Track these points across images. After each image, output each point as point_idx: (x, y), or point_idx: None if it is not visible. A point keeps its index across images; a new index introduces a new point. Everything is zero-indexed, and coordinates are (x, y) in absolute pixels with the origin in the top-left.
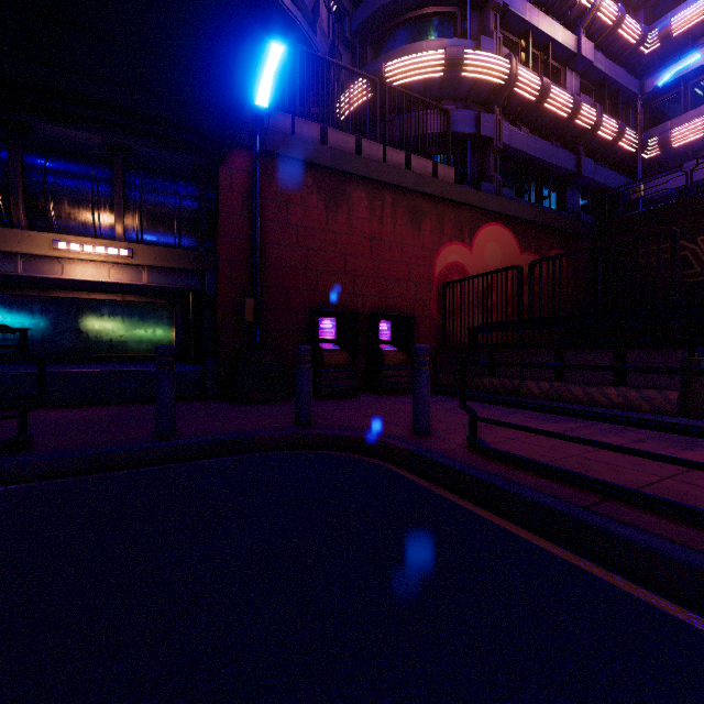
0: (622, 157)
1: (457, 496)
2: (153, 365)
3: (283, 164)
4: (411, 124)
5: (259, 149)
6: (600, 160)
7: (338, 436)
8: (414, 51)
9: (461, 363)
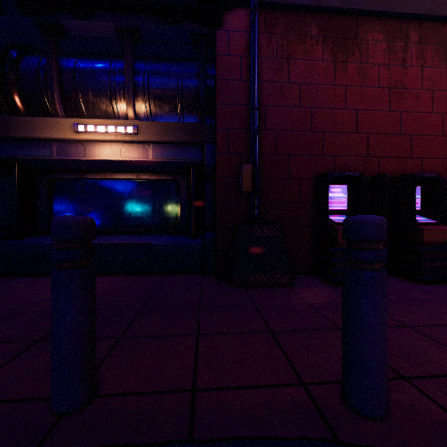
0: None
1: None
2: (158, 238)
3: (283, 17)
4: None
5: None
6: None
7: None
8: None
9: None
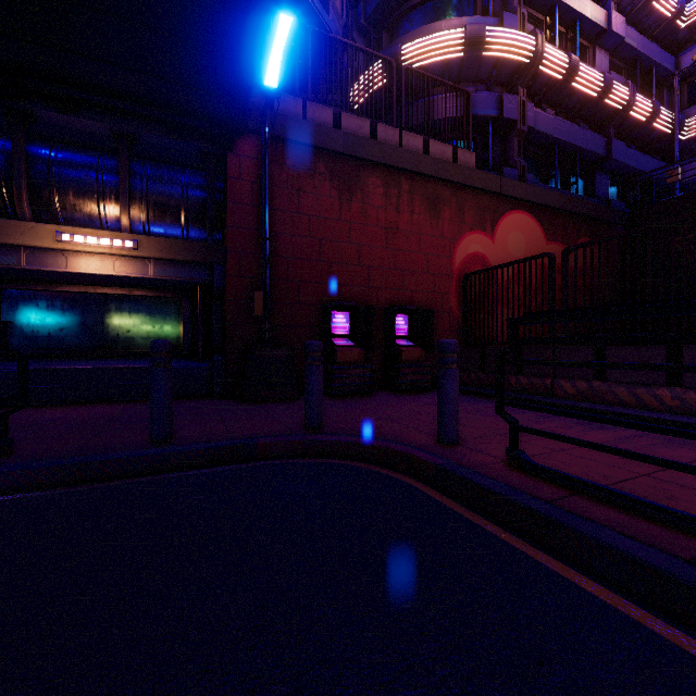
0: (655, 140)
1: (499, 528)
2: None
3: (294, 150)
4: (429, 107)
5: (268, 133)
6: (631, 143)
7: (351, 443)
8: (431, 31)
9: (498, 361)
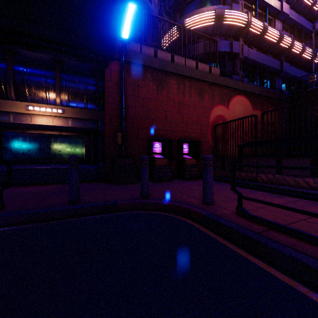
0: (303, 62)
1: (234, 245)
2: None
3: (136, 67)
4: (198, 47)
5: (124, 60)
6: (292, 63)
7: (162, 203)
8: (199, 12)
9: (232, 165)
